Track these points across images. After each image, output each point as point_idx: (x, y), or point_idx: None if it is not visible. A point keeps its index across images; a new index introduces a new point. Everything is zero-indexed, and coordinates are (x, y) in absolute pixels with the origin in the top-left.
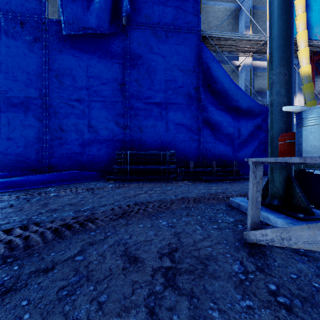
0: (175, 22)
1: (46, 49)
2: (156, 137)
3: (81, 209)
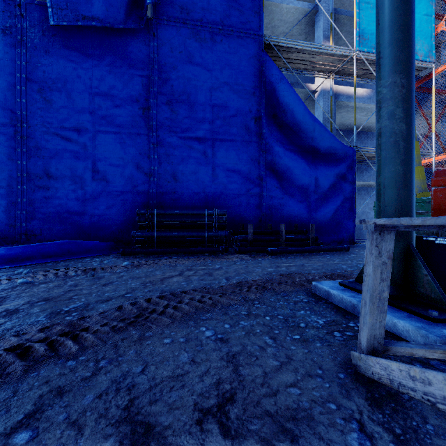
0: (226, 20)
1: (23, 46)
2: (198, 189)
3: (64, 309)
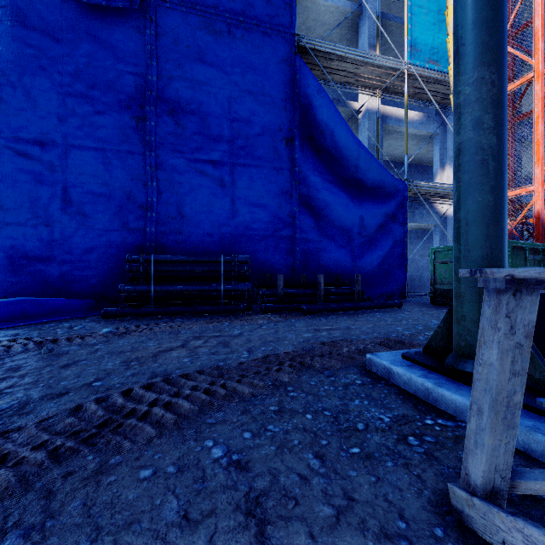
0: (249, 10)
1: None
2: (213, 228)
3: None
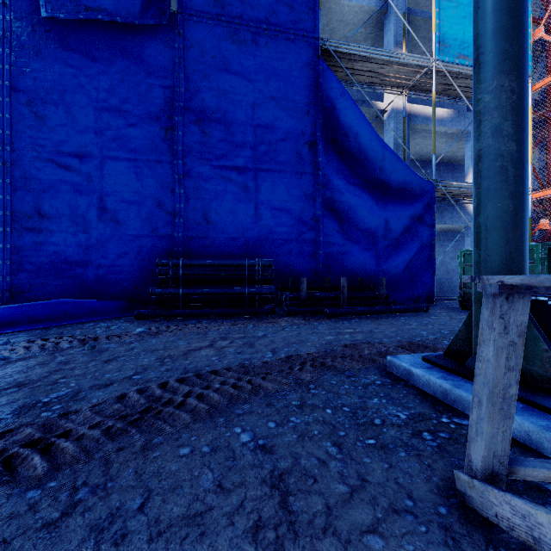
0: (272, 17)
1: (6, 45)
2: (237, 232)
3: (42, 400)
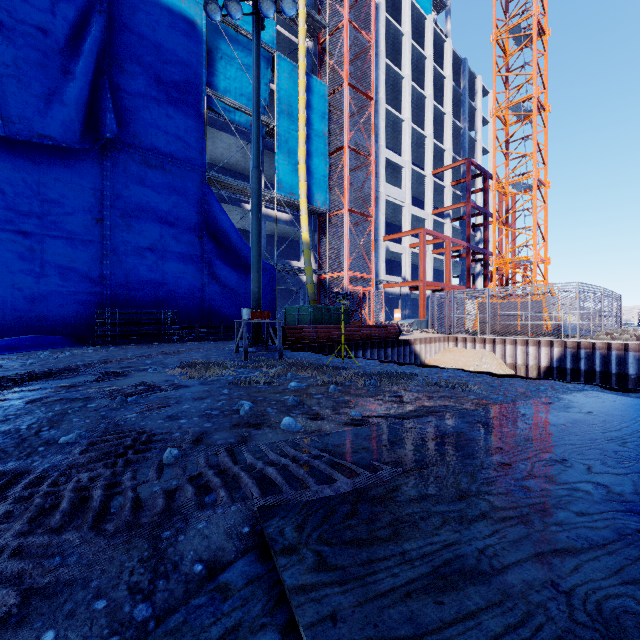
0: (174, 154)
1: None
2: (150, 291)
3: (128, 355)
